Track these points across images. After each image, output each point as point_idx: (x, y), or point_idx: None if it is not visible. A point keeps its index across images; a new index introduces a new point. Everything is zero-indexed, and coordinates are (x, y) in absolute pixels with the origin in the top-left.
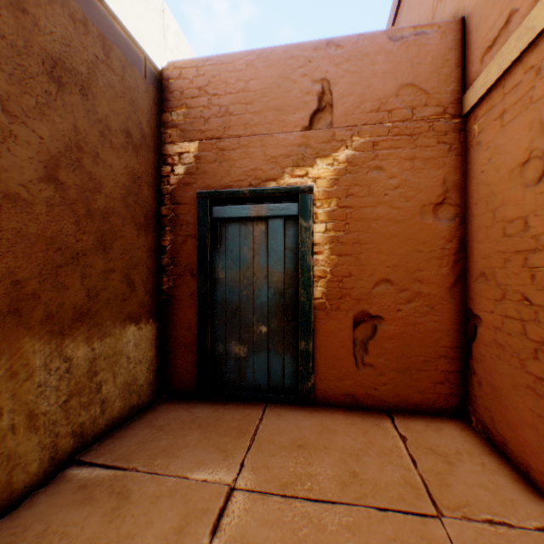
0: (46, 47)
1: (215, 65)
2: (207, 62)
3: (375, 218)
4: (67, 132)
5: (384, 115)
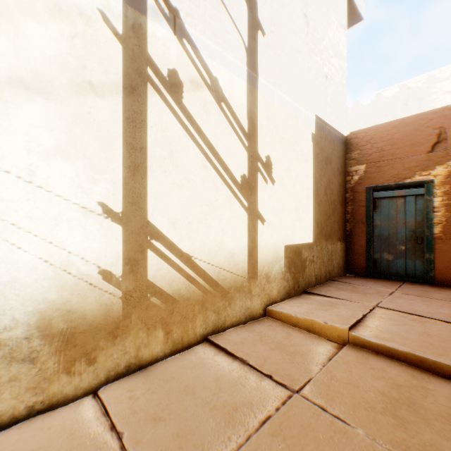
0: (324, 156)
1: (374, 130)
2: (370, 129)
3: None
4: (327, 178)
5: None
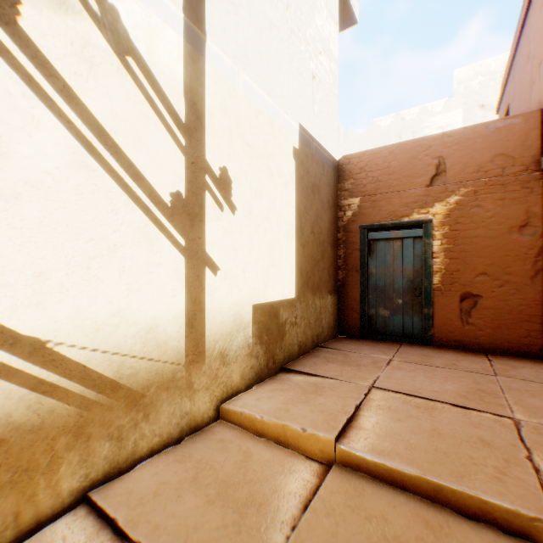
0: (311, 181)
1: (370, 155)
2: (365, 153)
3: (474, 236)
4: (315, 211)
5: (481, 174)
